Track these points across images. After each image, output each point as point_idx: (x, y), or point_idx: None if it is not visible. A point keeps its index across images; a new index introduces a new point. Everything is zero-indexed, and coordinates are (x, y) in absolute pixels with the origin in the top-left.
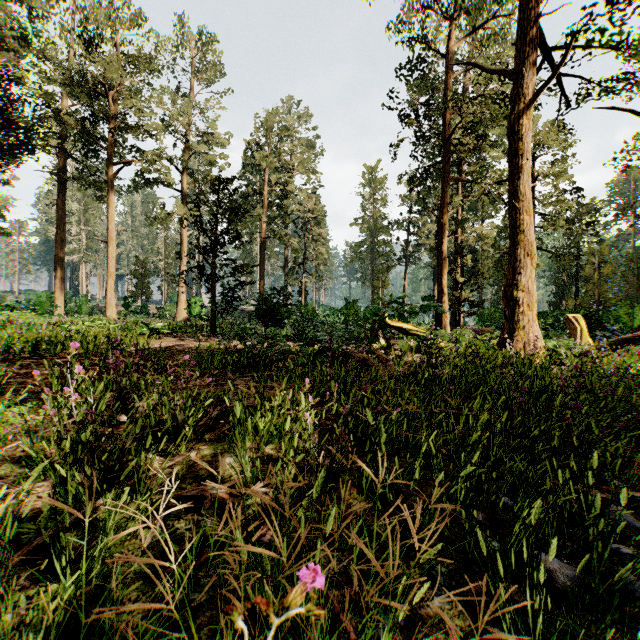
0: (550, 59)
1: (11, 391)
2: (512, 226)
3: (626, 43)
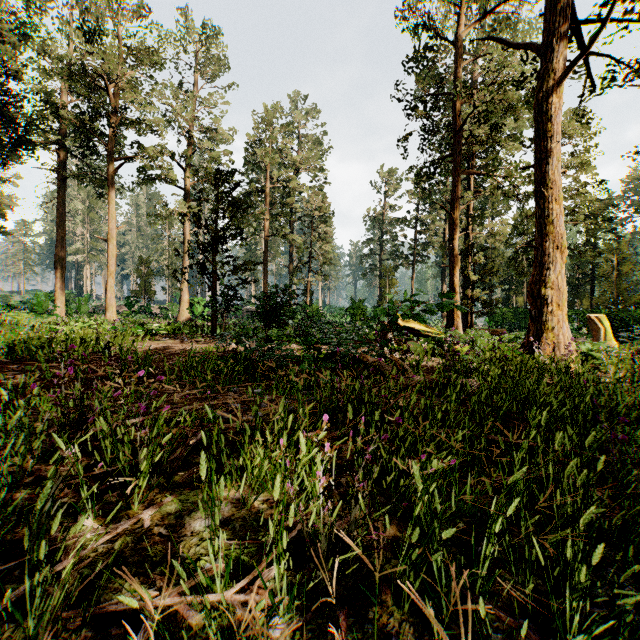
0: (579, 34)
1: None
2: (539, 216)
3: None
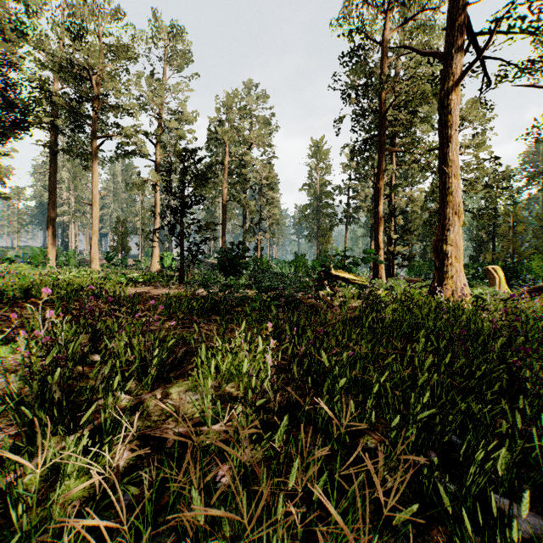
0: (474, 43)
1: (0, 333)
2: (442, 188)
3: (541, 28)
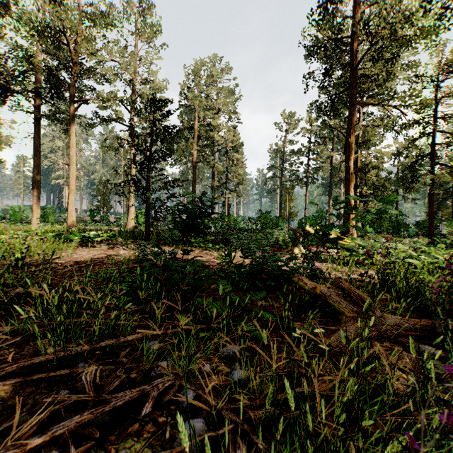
0: None
1: None
2: None
3: None
